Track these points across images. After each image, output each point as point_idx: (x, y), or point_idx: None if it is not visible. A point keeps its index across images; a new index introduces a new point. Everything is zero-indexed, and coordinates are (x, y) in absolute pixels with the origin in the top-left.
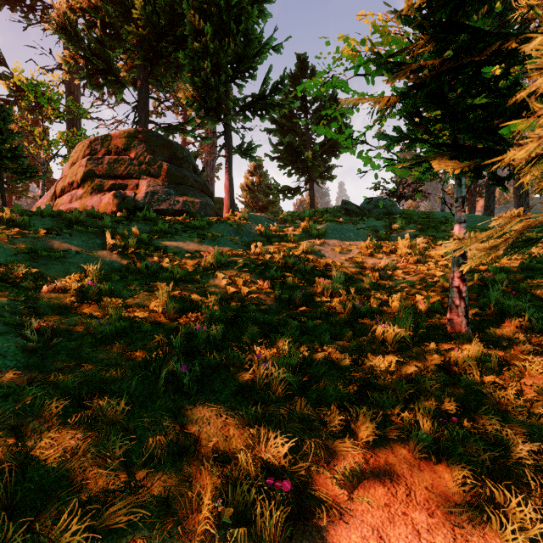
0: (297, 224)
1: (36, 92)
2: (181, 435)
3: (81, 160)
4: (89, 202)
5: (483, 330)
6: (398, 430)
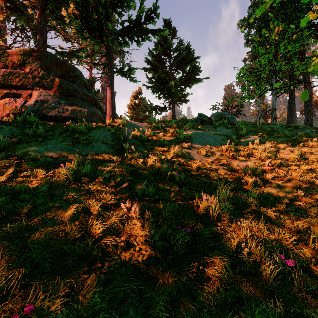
0: (166, 130)
1: None
2: None
3: None
4: None
5: None
6: None
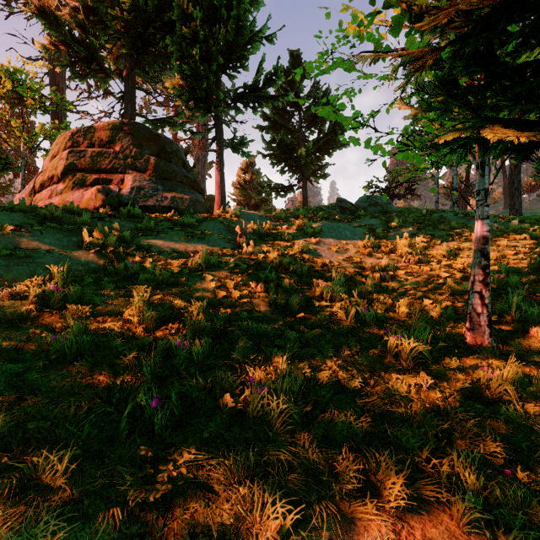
0: (291, 222)
1: (14, 81)
2: (146, 502)
3: (62, 153)
4: (70, 197)
5: (506, 341)
6: (434, 486)
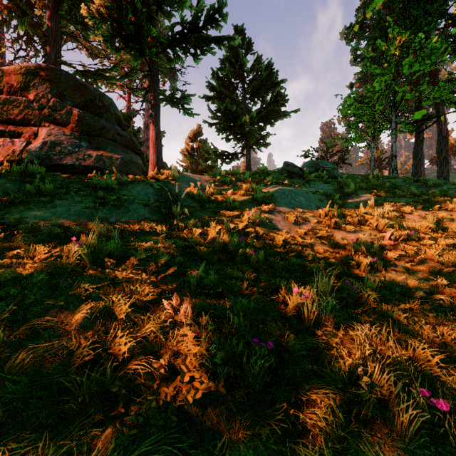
0: (237, 186)
1: None
2: None
3: None
4: None
5: None
6: None
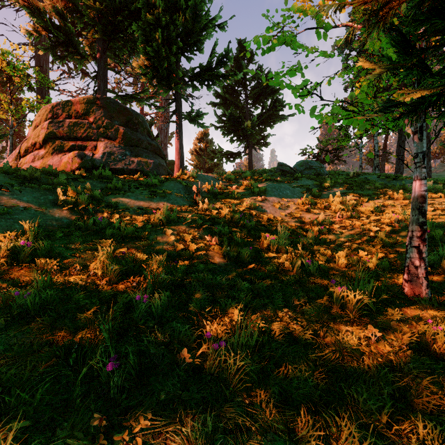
0: (239, 183)
1: (3, 61)
2: None
3: (43, 123)
4: (50, 161)
5: (441, 291)
6: None
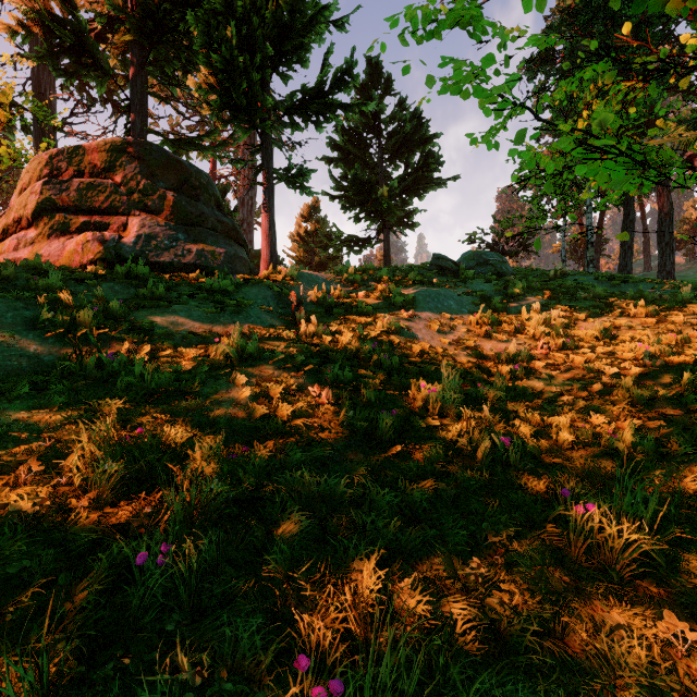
0: (370, 287)
1: None
2: None
3: (34, 184)
4: (45, 249)
5: None
6: None
